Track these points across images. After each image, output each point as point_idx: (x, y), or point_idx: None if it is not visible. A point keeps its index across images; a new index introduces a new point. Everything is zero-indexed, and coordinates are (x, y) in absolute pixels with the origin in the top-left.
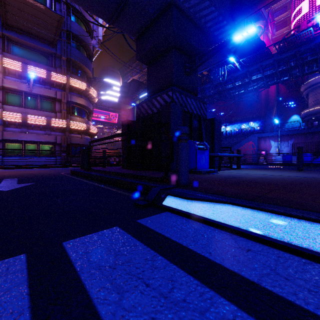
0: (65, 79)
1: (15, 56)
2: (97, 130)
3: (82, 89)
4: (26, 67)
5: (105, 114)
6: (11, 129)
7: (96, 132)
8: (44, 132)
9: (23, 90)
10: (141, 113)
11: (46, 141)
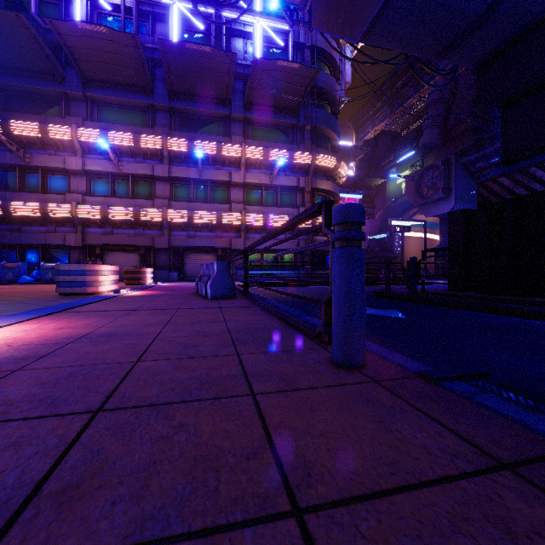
0: (310, 158)
1: (255, 141)
2: None
3: (330, 167)
4: (268, 153)
5: None
6: (251, 236)
7: None
8: (284, 237)
9: (264, 183)
10: (492, 196)
11: (287, 249)
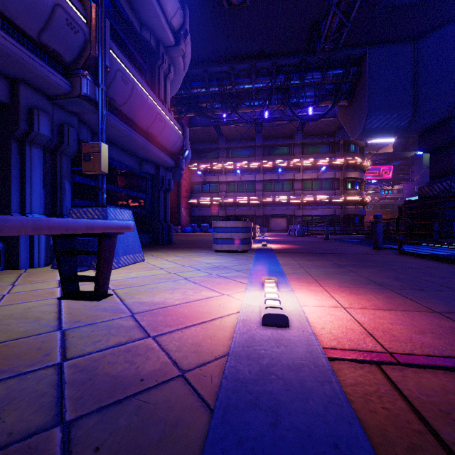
0: (343, 160)
1: (308, 155)
2: (370, 199)
3: (357, 163)
4: (316, 161)
5: (374, 170)
6: (306, 207)
7: (370, 201)
8: (326, 207)
9: (313, 178)
10: (422, 194)
11: (327, 214)
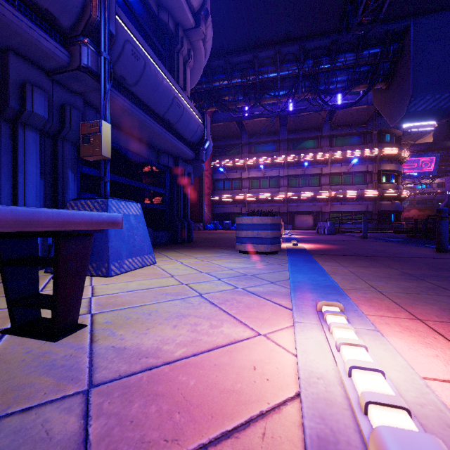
0: (376, 152)
1: (337, 148)
2: (409, 193)
3: (393, 154)
4: (346, 154)
5: (410, 162)
6: (334, 203)
7: (408, 196)
8: (357, 203)
9: (343, 171)
10: None
11: (359, 211)
